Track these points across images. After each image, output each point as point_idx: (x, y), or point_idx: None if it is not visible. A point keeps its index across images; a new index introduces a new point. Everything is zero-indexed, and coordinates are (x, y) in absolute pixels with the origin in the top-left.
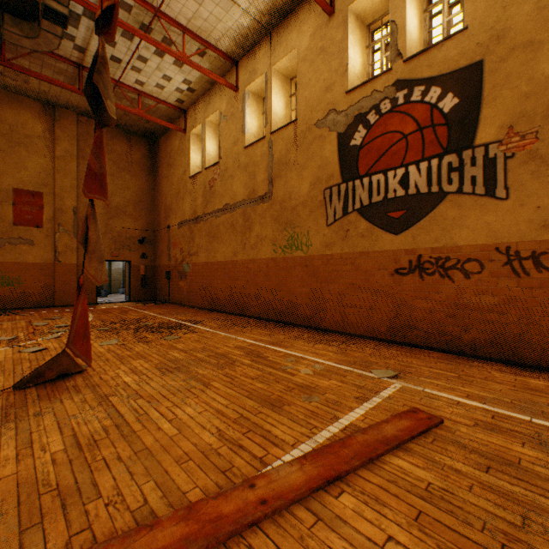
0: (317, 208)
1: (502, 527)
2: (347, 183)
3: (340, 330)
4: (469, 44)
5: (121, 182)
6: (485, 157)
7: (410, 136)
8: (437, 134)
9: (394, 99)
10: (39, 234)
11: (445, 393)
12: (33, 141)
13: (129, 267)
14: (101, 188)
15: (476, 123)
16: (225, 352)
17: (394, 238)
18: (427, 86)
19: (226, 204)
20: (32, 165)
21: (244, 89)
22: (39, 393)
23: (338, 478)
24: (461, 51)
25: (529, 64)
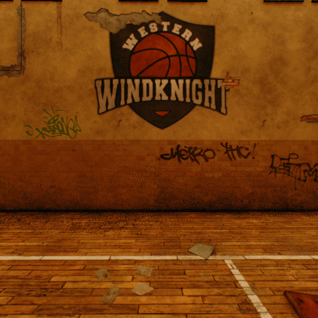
0: (88, 96)
1: None
2: (120, 79)
3: (113, 208)
4: (208, 12)
5: None
6: (216, 86)
7: (172, 58)
8: (189, 62)
9: (160, 25)
10: None
11: (255, 253)
12: None
13: None
14: None
15: (211, 64)
16: None
17: (160, 131)
18: (183, 27)
19: None
20: None
21: None
22: None
23: None
24: (203, 14)
25: (236, 41)
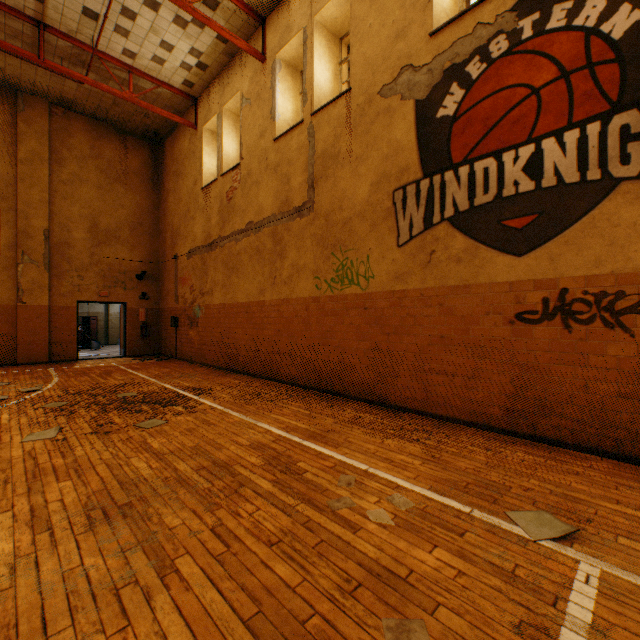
0: (383, 220)
1: None
2: (432, 177)
3: (420, 409)
4: None
5: (112, 197)
6: None
7: (545, 90)
8: (598, 79)
9: (514, 33)
10: None
11: None
12: None
13: (125, 310)
14: None
15: None
16: (230, 458)
17: (514, 261)
18: None
19: (249, 222)
20: None
21: (273, 57)
22: None
23: None
24: None
25: None
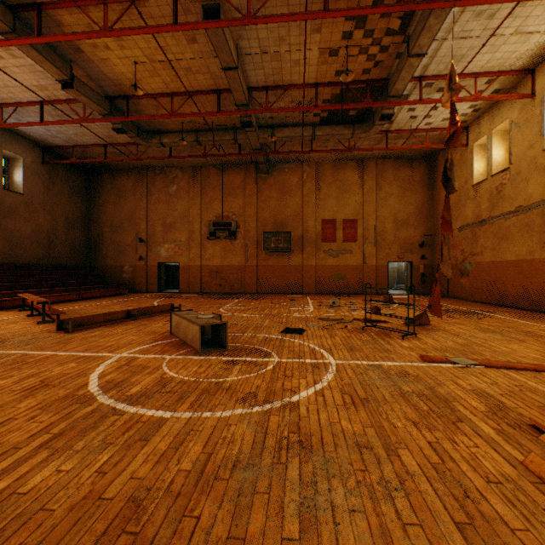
0: None
1: None
2: None
3: None
4: None
5: (404, 200)
6: None
7: None
8: None
9: None
10: (354, 246)
11: None
12: (351, 187)
13: (410, 266)
14: (450, 228)
15: None
16: (529, 330)
17: None
18: None
19: (517, 206)
20: (351, 202)
21: (541, 94)
22: (417, 328)
23: None
24: None
25: None
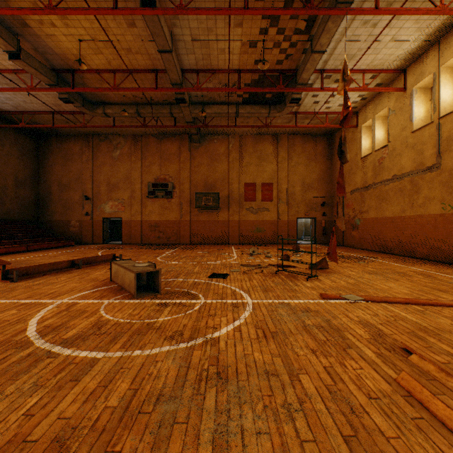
0: None
1: None
2: None
3: None
4: None
5: (310, 168)
6: None
7: None
8: None
9: None
10: (270, 205)
11: None
12: (268, 157)
13: (314, 221)
14: (343, 191)
15: None
16: (402, 271)
17: None
18: None
19: (393, 175)
20: (268, 169)
21: (411, 89)
22: (318, 271)
23: None
24: None
25: None
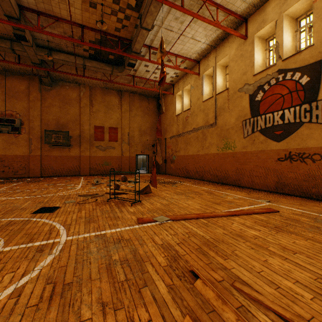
0: (239, 130)
1: (278, 225)
2: (254, 118)
3: (250, 187)
4: (314, 52)
5: (145, 119)
6: None
7: (285, 96)
8: (298, 94)
9: (277, 78)
10: (116, 144)
11: (288, 207)
12: (114, 107)
13: (148, 157)
14: (161, 134)
15: (318, 90)
16: (197, 191)
17: (277, 143)
18: (293, 72)
19: (193, 128)
20: (114, 117)
21: (202, 74)
22: (144, 196)
23: (235, 215)
24: (310, 56)
25: None
